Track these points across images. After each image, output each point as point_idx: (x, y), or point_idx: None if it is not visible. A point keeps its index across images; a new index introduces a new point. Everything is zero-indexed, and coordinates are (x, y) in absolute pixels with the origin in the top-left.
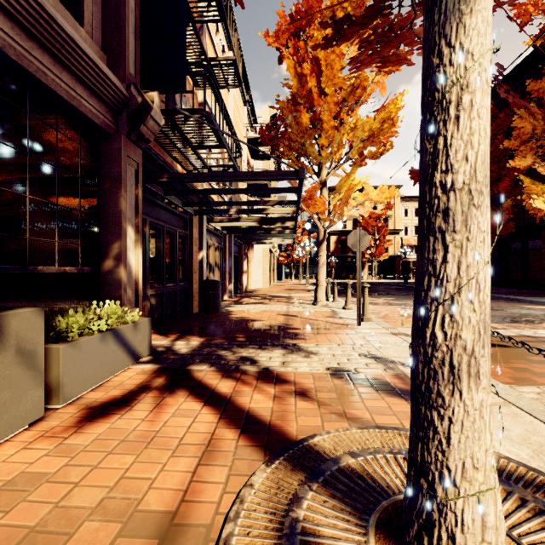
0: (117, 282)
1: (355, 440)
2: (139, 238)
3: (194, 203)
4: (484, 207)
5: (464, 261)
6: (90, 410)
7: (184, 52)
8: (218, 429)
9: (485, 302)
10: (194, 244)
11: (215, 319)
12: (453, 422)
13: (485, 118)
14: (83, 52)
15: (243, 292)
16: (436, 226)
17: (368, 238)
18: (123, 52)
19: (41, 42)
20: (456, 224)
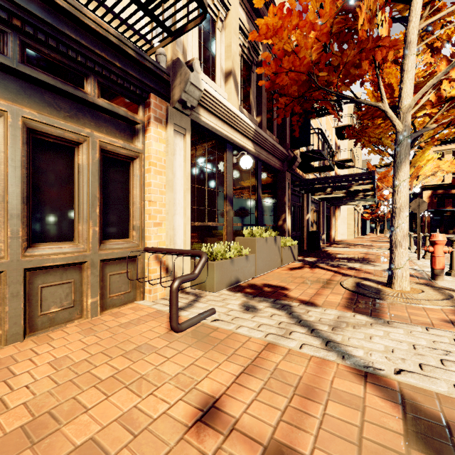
0: (284, 230)
1: (384, 279)
2: (289, 212)
3: (306, 189)
4: (404, 211)
5: (398, 223)
6: (290, 268)
7: (309, 128)
8: (335, 274)
9: (404, 231)
10: (304, 210)
11: (318, 253)
12: (395, 255)
13: (404, 193)
14: (279, 149)
15: (332, 241)
16: (393, 215)
17: (426, 204)
18: (285, 137)
19: (270, 153)
20: (397, 215)
